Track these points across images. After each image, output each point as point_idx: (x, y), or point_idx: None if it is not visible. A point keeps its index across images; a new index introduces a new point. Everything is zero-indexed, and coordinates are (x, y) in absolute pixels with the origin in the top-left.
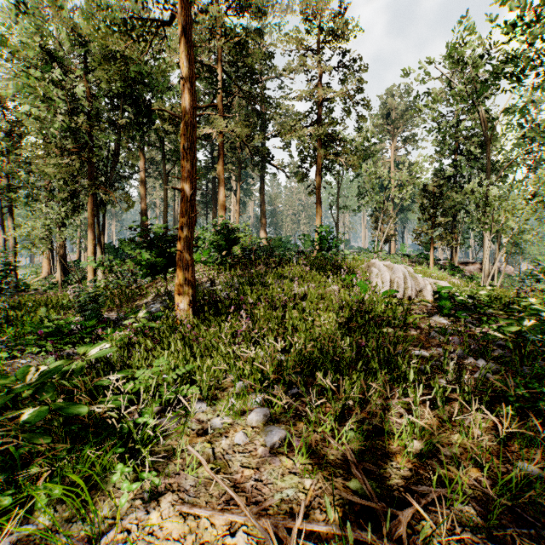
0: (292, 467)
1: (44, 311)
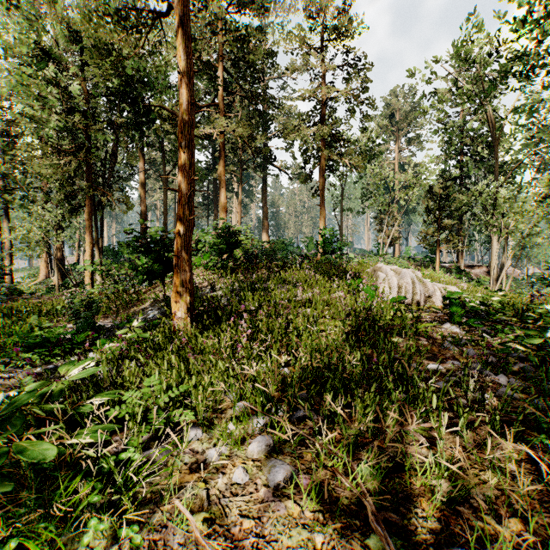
0: (300, 515)
1: (35, 318)
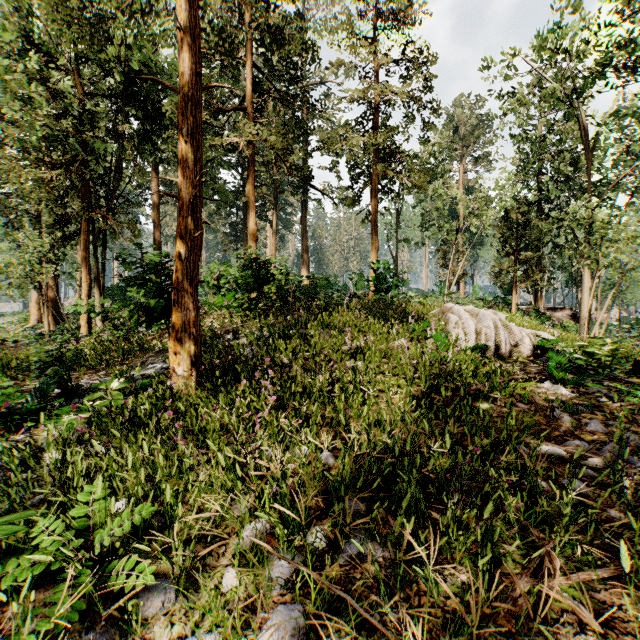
0: None
1: None
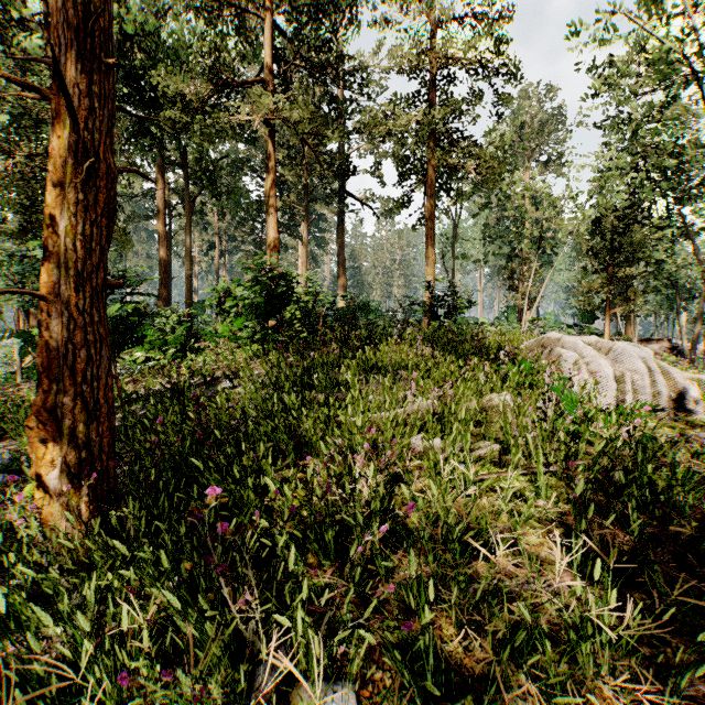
0: None
1: None
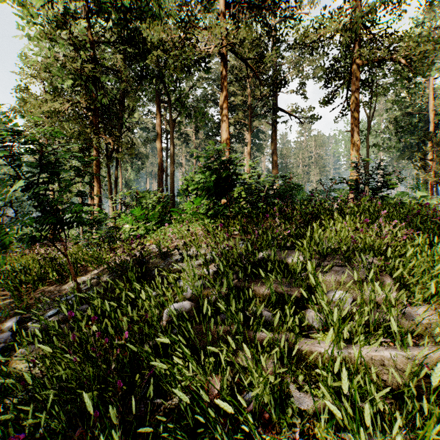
0: None
1: None
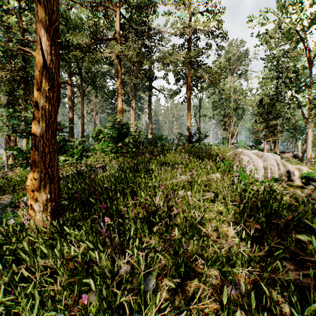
0: None
1: None
